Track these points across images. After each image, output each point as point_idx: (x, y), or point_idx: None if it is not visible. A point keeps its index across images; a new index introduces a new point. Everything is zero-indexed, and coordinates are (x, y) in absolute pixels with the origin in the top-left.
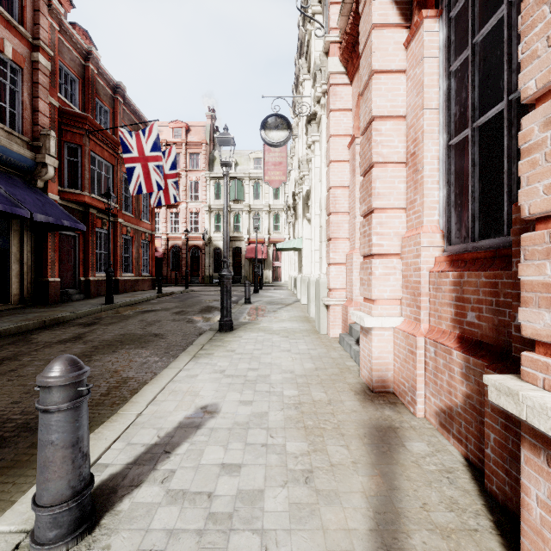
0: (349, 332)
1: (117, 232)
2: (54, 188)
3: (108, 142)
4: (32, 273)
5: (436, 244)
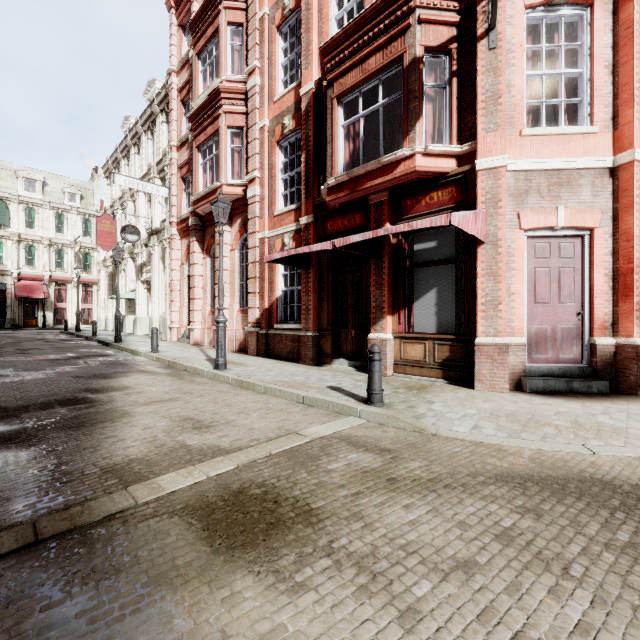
0: (183, 337)
1: None
2: None
3: None
4: None
5: (209, 309)
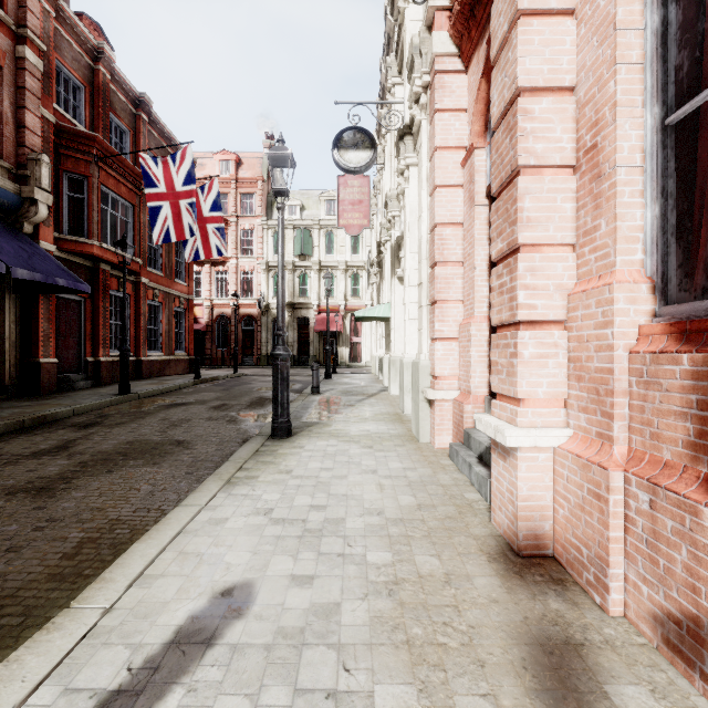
0: (466, 442)
1: (140, 297)
2: (49, 235)
3: (126, 173)
4: (17, 351)
5: (642, 303)
